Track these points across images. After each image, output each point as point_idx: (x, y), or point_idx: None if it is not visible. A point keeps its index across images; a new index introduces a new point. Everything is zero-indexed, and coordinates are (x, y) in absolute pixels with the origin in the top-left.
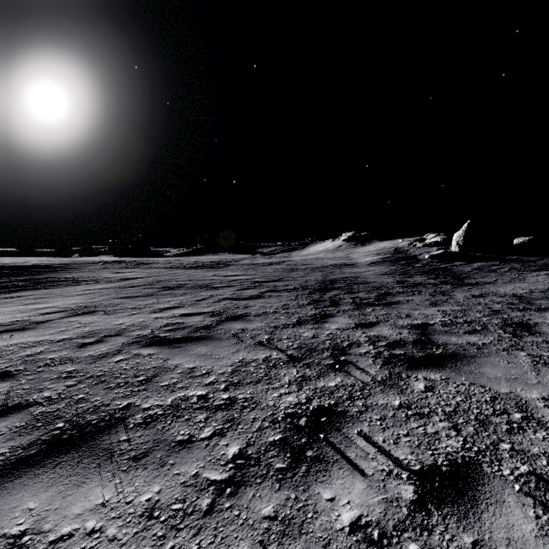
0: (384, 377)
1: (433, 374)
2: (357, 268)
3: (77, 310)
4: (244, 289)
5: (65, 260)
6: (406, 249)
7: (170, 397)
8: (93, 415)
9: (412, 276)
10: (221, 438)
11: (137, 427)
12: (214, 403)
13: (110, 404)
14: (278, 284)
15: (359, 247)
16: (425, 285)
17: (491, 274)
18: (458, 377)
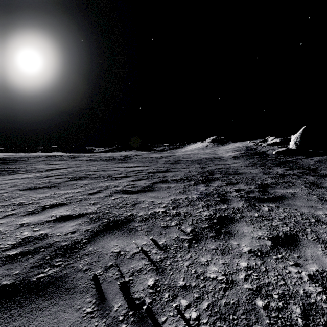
0: None
1: None
2: (224, 161)
3: None
4: (138, 180)
5: (22, 155)
6: (254, 147)
7: None
8: None
9: (271, 167)
10: None
11: None
12: None
13: None
14: (167, 174)
15: (220, 146)
16: (290, 176)
17: None
18: None
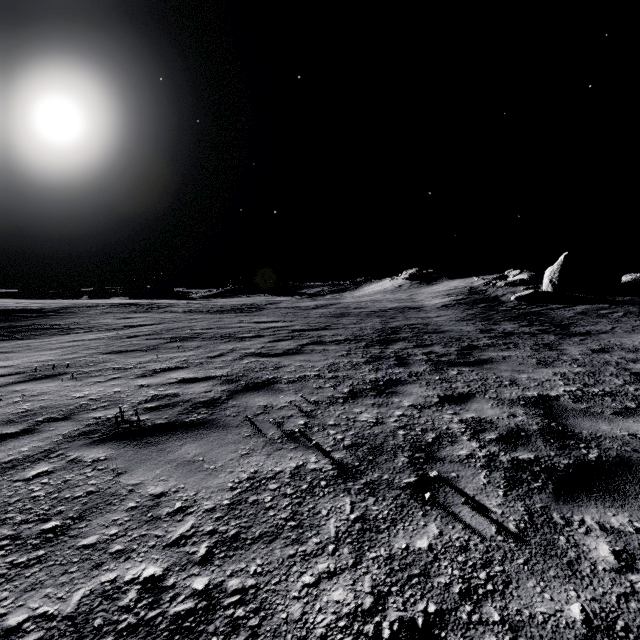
0: (521, 523)
1: (612, 514)
2: (424, 313)
3: (39, 371)
4: (278, 340)
5: (64, 302)
6: (483, 288)
7: (81, 587)
8: None
9: (498, 323)
10: None
11: None
12: (171, 609)
13: None
14: (324, 333)
15: (425, 287)
16: (520, 335)
17: (603, 321)
18: None
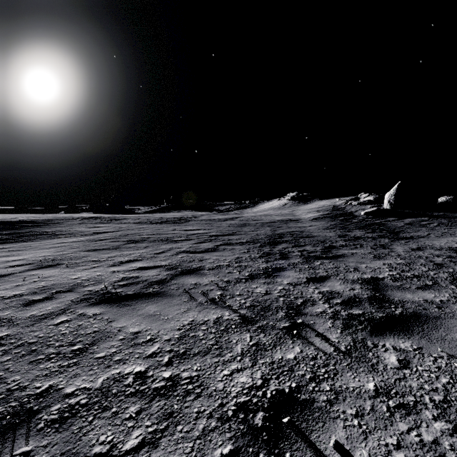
0: (348, 346)
1: (402, 342)
2: (301, 224)
3: (43, 262)
4: (200, 242)
5: (49, 216)
6: (343, 206)
7: (102, 376)
8: (0, 406)
9: (351, 230)
10: (151, 451)
11: (47, 428)
12: (152, 386)
13: (27, 387)
14: (232, 237)
15: (302, 205)
16: (365, 238)
17: (423, 229)
18: (431, 347)
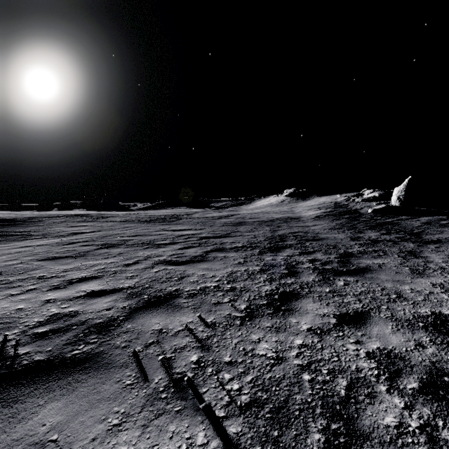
0: None
1: None
2: (303, 222)
3: None
4: (187, 247)
5: (34, 214)
6: (345, 203)
7: None
8: None
9: (362, 231)
10: None
11: None
12: None
13: None
14: (225, 240)
15: (301, 202)
16: (384, 242)
17: (446, 230)
18: None
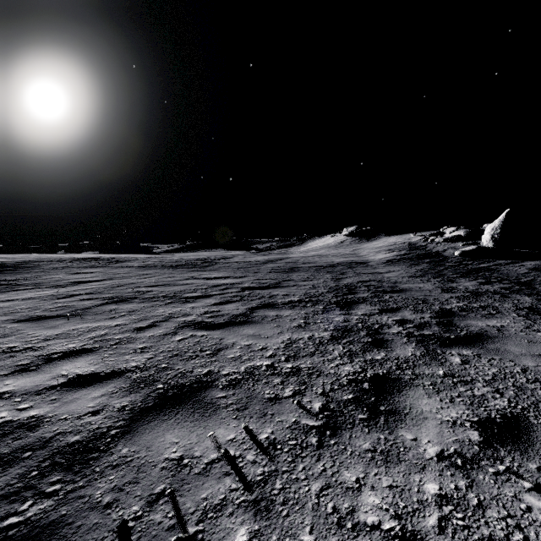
0: None
1: None
2: (373, 268)
3: None
4: (224, 302)
5: (30, 257)
6: (423, 244)
7: None
8: None
9: (453, 280)
10: None
11: None
12: None
13: None
14: (275, 292)
15: (365, 242)
16: (489, 295)
17: None
18: None
